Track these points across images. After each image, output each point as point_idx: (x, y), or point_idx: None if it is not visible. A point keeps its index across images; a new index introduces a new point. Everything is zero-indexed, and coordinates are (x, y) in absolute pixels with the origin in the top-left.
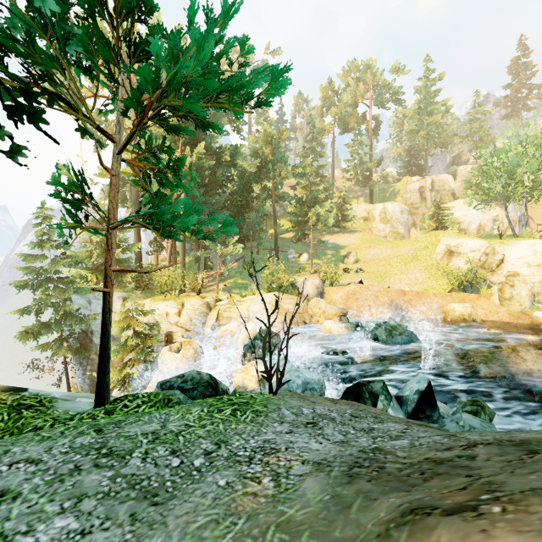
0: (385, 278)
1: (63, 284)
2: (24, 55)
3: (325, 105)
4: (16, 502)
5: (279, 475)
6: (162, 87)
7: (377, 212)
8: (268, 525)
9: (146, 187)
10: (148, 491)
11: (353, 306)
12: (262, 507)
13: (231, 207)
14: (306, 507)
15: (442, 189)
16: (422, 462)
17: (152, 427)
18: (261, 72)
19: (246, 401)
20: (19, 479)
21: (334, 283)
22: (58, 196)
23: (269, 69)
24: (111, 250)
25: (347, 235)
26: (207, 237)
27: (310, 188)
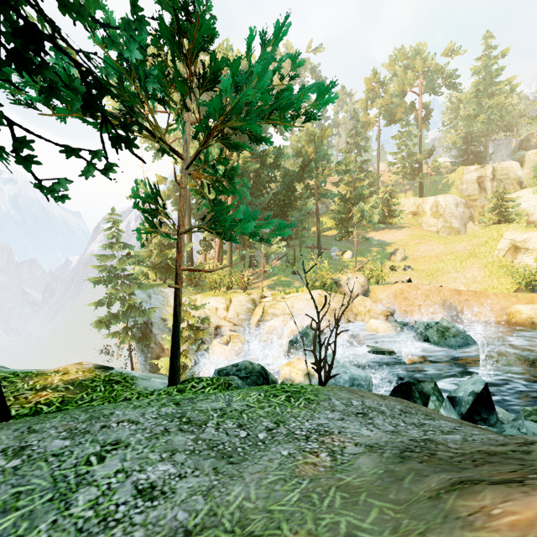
0: (437, 276)
1: (129, 280)
2: (118, 95)
3: (370, 97)
4: (128, 449)
5: (334, 452)
6: (226, 112)
7: (427, 206)
8: (330, 486)
9: (206, 195)
10: (224, 453)
11: (401, 305)
12: (322, 474)
13: (274, 207)
14: (362, 477)
15: (506, 177)
16: (474, 453)
17: (219, 404)
18: (311, 86)
19: (298, 390)
20: (127, 434)
21: (379, 281)
22: (139, 207)
23: (319, 83)
24: (180, 252)
25: (394, 231)
26: (262, 240)
27: (353, 184)
